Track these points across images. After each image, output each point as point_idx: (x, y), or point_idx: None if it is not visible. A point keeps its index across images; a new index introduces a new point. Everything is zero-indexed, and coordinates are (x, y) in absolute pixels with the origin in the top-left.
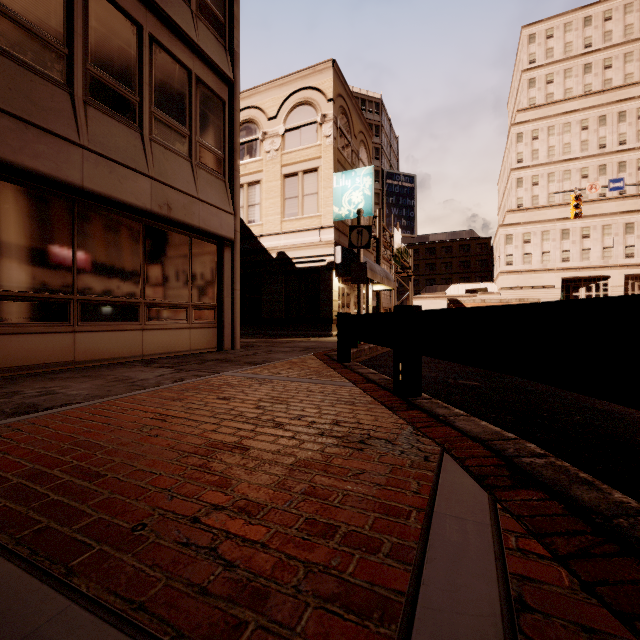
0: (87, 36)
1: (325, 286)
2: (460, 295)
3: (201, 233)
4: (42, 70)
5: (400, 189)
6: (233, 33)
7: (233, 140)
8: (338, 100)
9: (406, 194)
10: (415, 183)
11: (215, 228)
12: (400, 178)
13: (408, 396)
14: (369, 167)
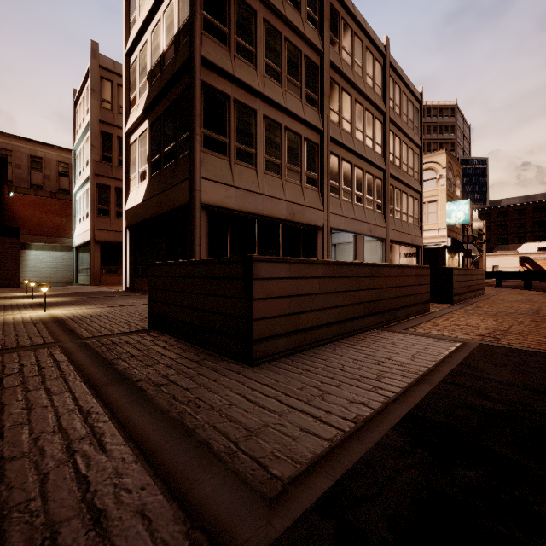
0: (402, 205)
1: (441, 257)
2: (532, 252)
3: (415, 246)
4: (398, 218)
5: (473, 171)
6: (421, 176)
7: (421, 212)
8: (447, 165)
9: (479, 174)
10: (487, 164)
11: (418, 244)
12: (473, 162)
13: (499, 287)
14: (467, 200)
